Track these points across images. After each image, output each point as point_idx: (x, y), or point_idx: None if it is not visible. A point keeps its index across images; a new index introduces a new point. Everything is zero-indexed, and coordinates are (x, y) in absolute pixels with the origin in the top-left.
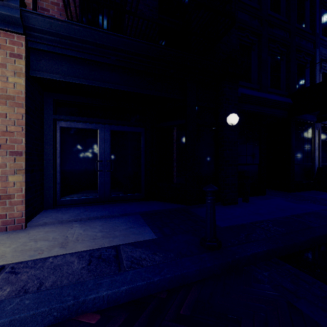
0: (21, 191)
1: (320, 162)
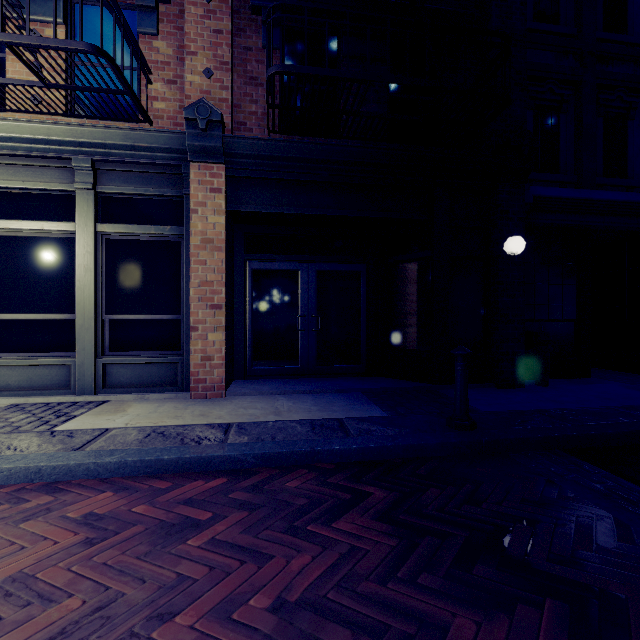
0: (220, 352)
1: None
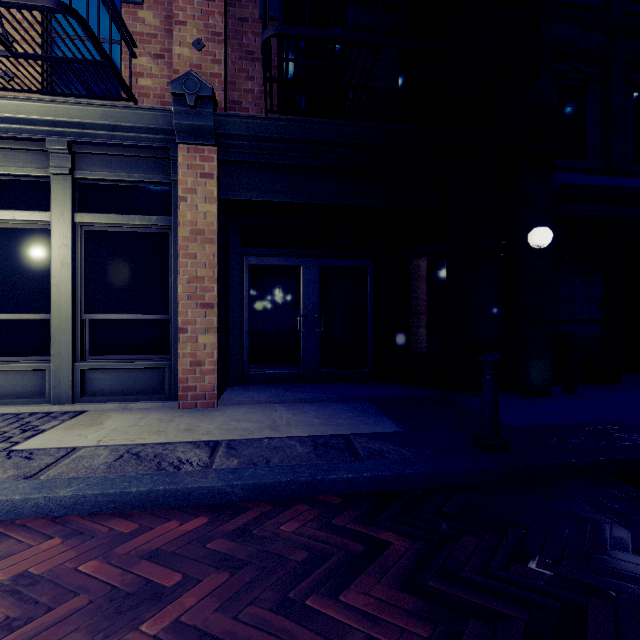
0: (212, 357)
1: None
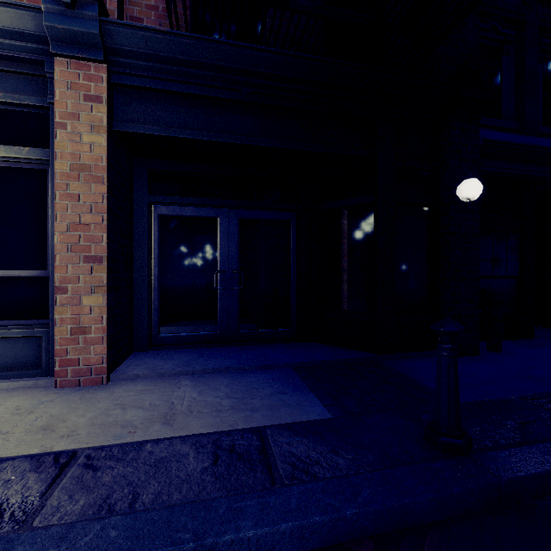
0: (100, 322)
1: None
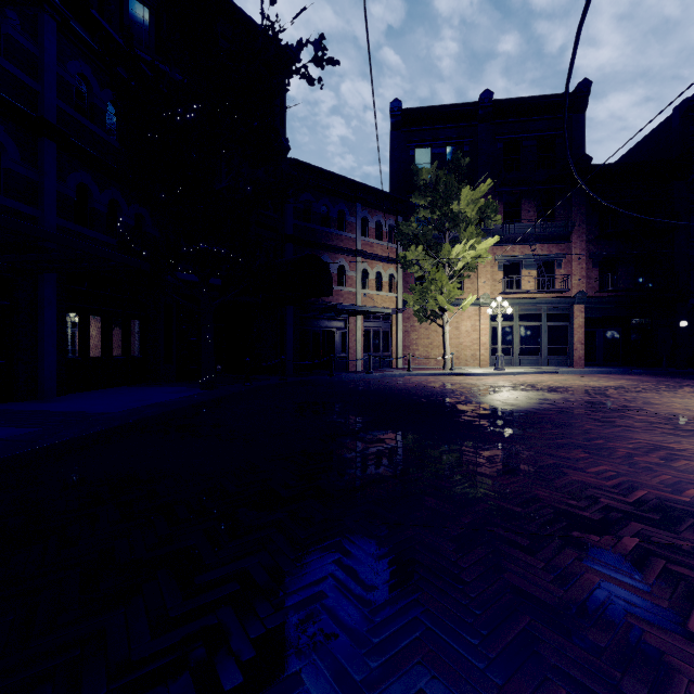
0: (583, 356)
1: None
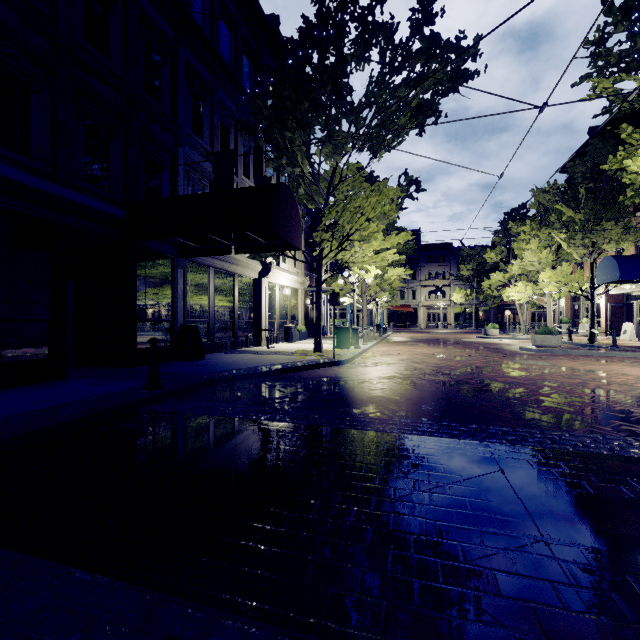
0: None
1: (185, 318)
